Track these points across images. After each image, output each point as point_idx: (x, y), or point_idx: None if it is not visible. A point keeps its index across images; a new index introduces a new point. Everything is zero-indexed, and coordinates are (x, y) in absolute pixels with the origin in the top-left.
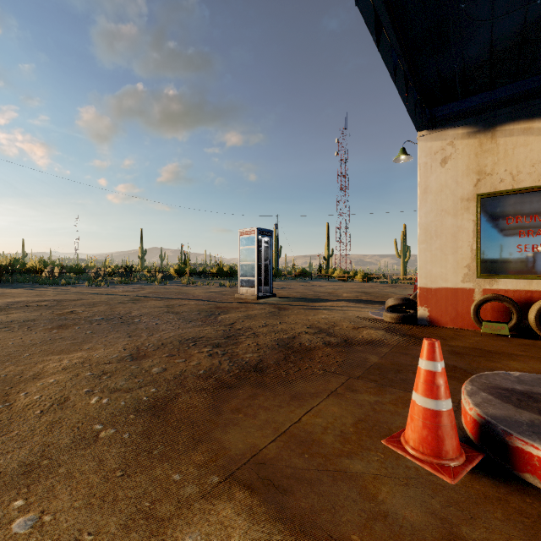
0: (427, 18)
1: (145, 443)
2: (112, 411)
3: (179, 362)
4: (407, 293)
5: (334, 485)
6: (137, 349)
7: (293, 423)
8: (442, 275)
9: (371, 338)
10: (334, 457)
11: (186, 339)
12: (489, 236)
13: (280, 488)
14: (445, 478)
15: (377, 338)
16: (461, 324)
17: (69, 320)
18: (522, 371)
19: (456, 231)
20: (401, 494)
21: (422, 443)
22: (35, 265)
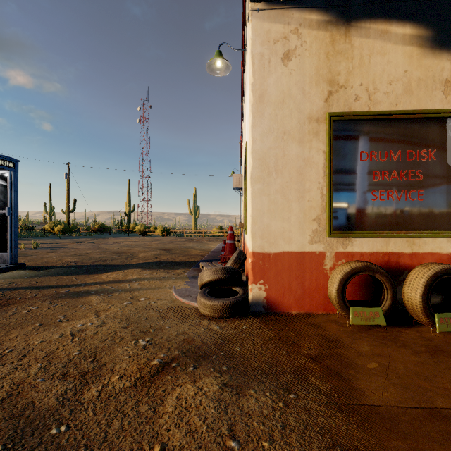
0: None
1: None
2: None
3: None
4: (205, 248)
5: None
6: None
7: None
8: (284, 232)
9: (193, 448)
10: None
11: None
12: (341, 176)
13: None
14: None
15: (209, 438)
16: (309, 306)
17: None
18: None
19: (303, 165)
20: None
21: None
22: None
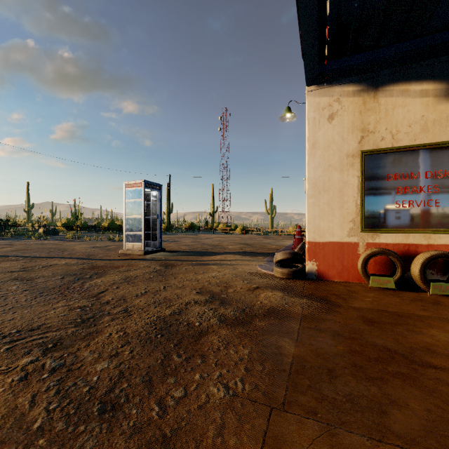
0: None
1: None
2: None
3: None
4: (280, 244)
5: None
6: None
7: None
8: (329, 229)
9: (271, 304)
10: None
11: (2, 335)
12: (372, 191)
13: None
14: None
15: (277, 303)
16: (346, 277)
17: None
18: None
19: (343, 186)
20: None
21: None
22: None
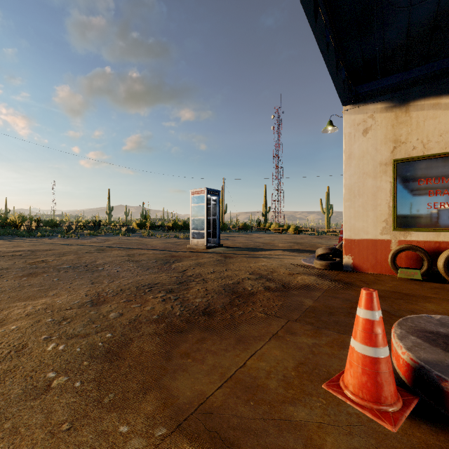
0: (354, 3)
1: (96, 392)
2: (66, 357)
3: (135, 307)
4: (332, 243)
5: (280, 436)
6: (97, 295)
7: (239, 368)
8: (364, 228)
9: (305, 283)
10: (278, 404)
11: (143, 285)
12: (404, 195)
13: (226, 441)
14: (386, 425)
15: (310, 283)
16: (380, 270)
17: (39, 269)
18: (438, 312)
19: (376, 191)
20: (346, 444)
21: (361, 389)
22: (15, 219)
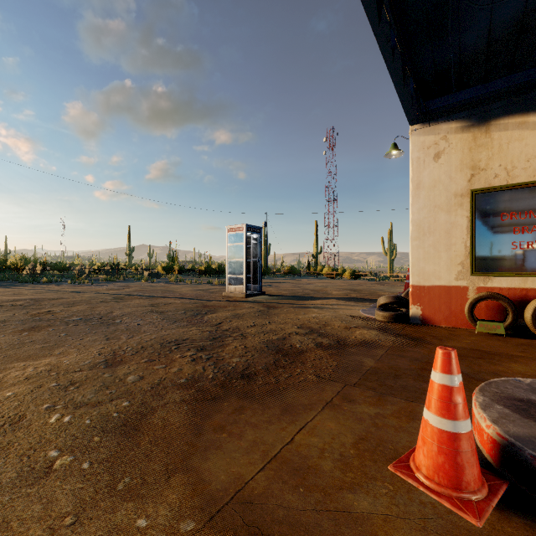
0: None
1: (108, 475)
2: (73, 432)
3: (159, 368)
4: (396, 291)
5: (337, 533)
6: (113, 354)
7: (285, 445)
8: (435, 272)
9: (364, 339)
10: (334, 491)
11: (168, 341)
12: (483, 232)
13: None
14: (468, 518)
15: (371, 339)
16: (454, 322)
17: (44, 321)
18: (527, 375)
19: (450, 227)
20: None
21: (437, 471)
22: (17, 262)
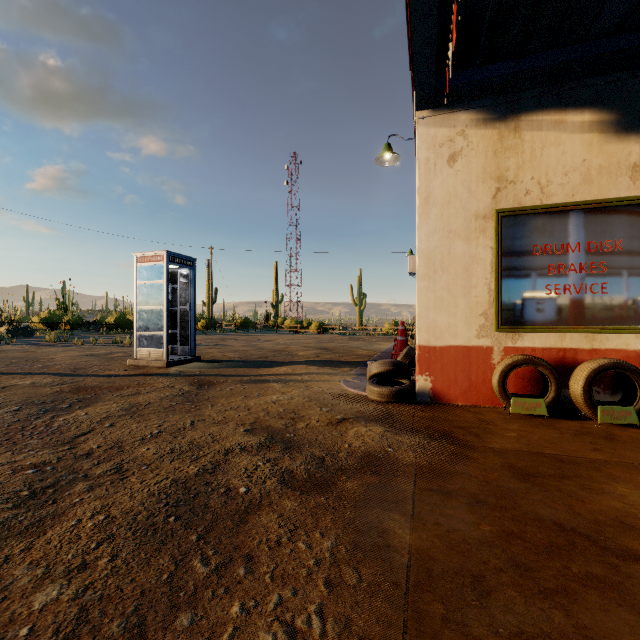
0: None
1: None
2: None
3: None
4: (374, 348)
5: None
6: None
7: None
8: (450, 327)
9: (366, 447)
10: None
11: None
12: (511, 271)
13: None
14: None
15: (376, 446)
16: (475, 398)
17: None
18: None
19: (469, 262)
20: None
21: None
22: None
